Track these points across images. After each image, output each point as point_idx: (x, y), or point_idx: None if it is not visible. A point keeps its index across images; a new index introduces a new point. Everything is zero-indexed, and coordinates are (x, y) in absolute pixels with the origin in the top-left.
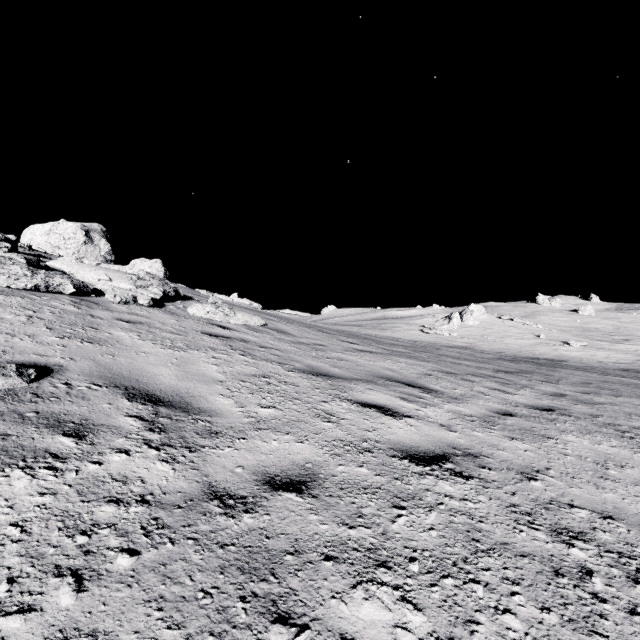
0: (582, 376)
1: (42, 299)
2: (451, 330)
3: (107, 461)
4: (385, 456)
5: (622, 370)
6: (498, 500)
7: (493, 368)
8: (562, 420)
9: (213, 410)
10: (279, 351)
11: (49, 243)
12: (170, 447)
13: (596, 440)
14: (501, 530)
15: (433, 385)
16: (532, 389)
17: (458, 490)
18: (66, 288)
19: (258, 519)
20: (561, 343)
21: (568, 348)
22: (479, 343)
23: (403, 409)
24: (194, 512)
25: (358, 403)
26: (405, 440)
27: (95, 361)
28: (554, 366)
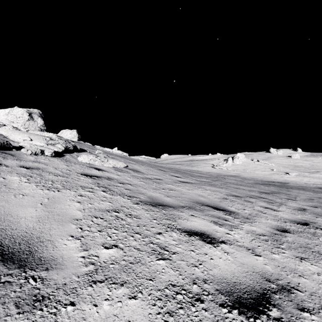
0: (305, 194)
1: None
2: (227, 166)
3: None
4: (215, 306)
5: (319, 188)
6: None
7: (257, 190)
8: (320, 234)
9: (54, 259)
10: (131, 186)
11: (7, 120)
12: None
13: None
14: None
15: (230, 207)
16: (286, 206)
17: None
18: None
19: None
20: (284, 173)
21: (288, 176)
22: (242, 173)
23: (217, 234)
24: None
25: (185, 232)
26: (227, 274)
27: None
28: (287, 187)
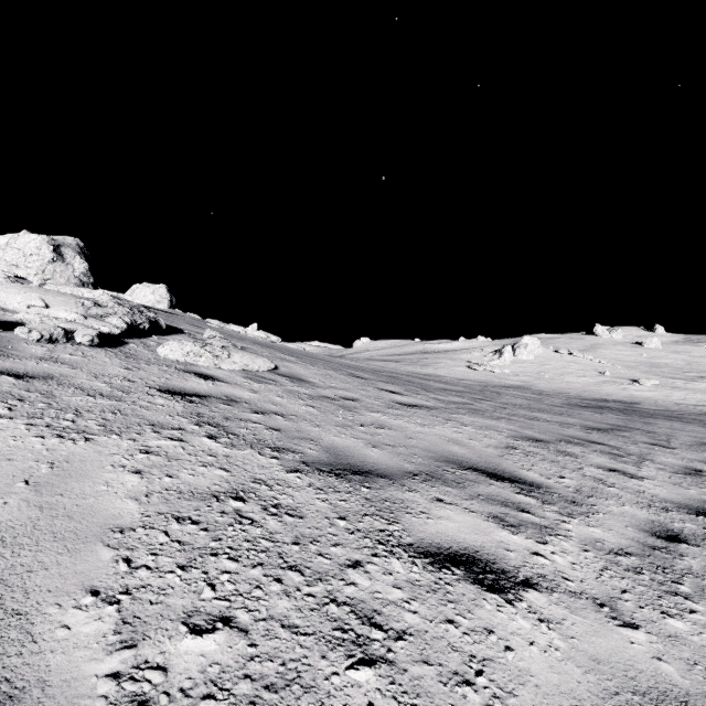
0: (688, 431)
1: None
2: (502, 366)
3: None
4: None
5: None
6: None
7: (579, 424)
8: None
9: (13, 694)
10: (284, 418)
11: (4, 260)
12: None
13: None
14: None
15: (527, 471)
16: (654, 463)
17: None
18: None
19: None
20: (629, 381)
21: (638, 387)
22: (536, 381)
23: (511, 557)
24: None
25: (424, 554)
26: None
27: None
28: (641, 415)
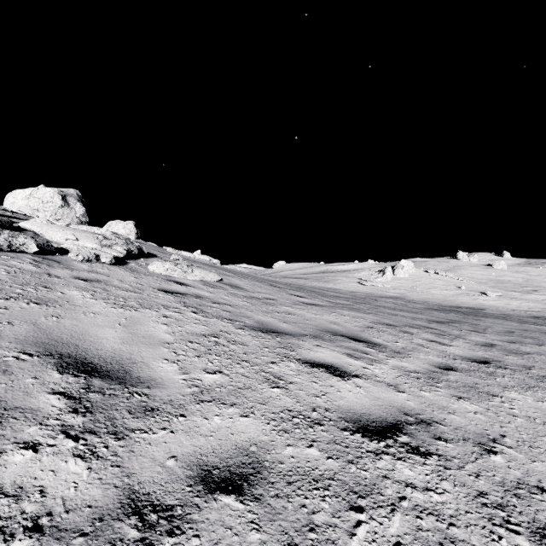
0: (504, 325)
1: (2, 258)
2: (385, 282)
3: (4, 464)
4: (336, 429)
5: (534, 317)
6: (464, 487)
7: (426, 318)
8: (500, 374)
9: (153, 379)
10: (231, 307)
11: (29, 206)
12: (92, 434)
13: (538, 397)
14: (477, 538)
15: (376, 338)
16: (464, 339)
17: (419, 475)
18: (29, 247)
19: (184, 545)
20: (479, 293)
21: (486, 298)
22: (409, 293)
23: (350, 367)
24: (100, 541)
25: (306, 363)
26: (355, 406)
27: (35, 324)
28: (477, 315)
